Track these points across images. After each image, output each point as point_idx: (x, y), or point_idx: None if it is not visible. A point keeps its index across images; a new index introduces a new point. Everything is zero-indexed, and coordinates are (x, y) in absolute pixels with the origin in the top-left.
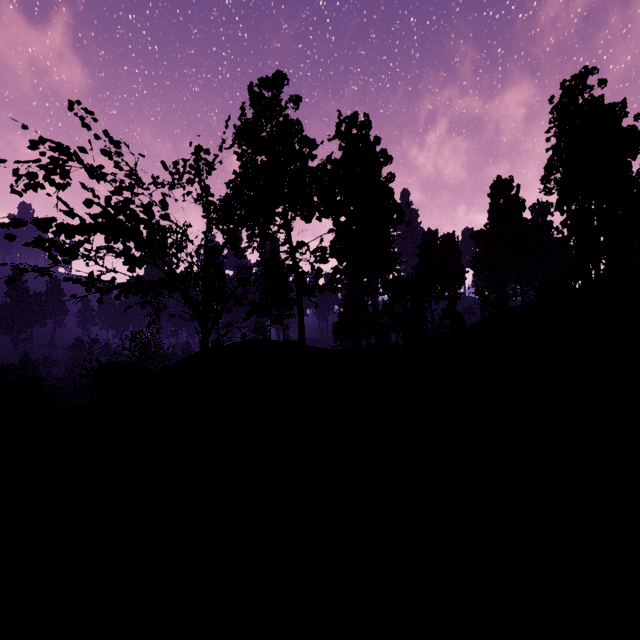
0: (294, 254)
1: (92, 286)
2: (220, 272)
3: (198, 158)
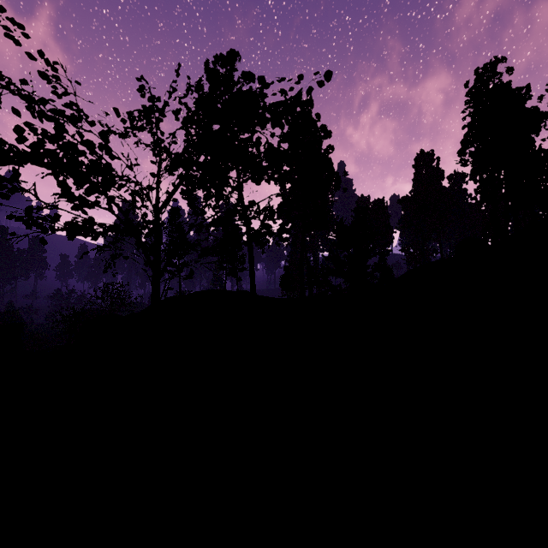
0: (246, 212)
1: (36, 224)
2: (181, 231)
3: (141, 85)
